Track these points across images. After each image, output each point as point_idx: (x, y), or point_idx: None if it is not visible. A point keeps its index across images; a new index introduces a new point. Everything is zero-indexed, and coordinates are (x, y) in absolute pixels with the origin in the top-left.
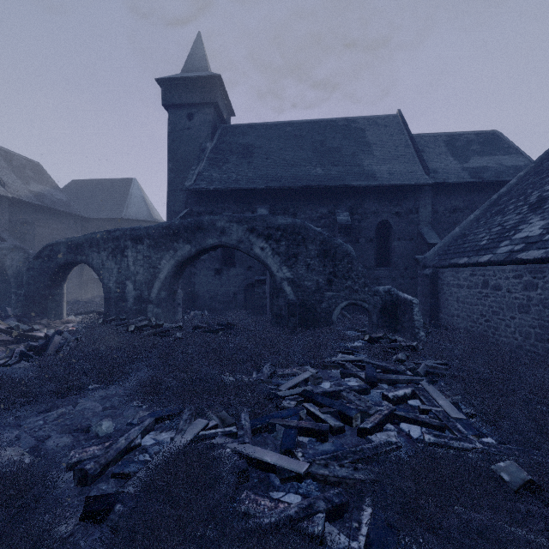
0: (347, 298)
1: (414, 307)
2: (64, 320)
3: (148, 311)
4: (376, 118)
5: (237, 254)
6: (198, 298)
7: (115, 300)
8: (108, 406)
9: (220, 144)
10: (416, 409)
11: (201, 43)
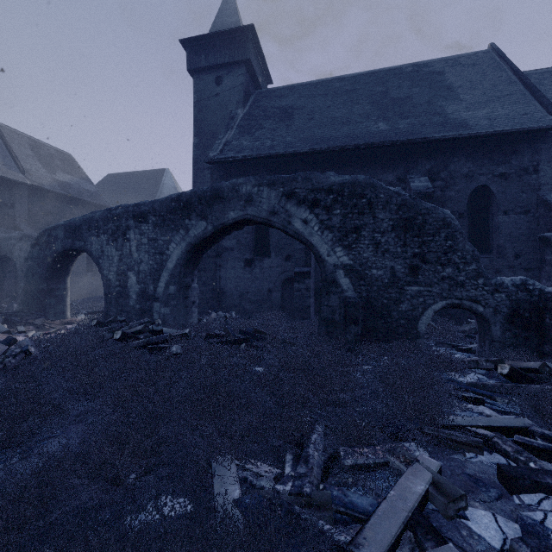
0: (445, 297)
1: None
2: (67, 320)
3: (154, 311)
4: (457, 58)
5: (272, 240)
6: (225, 296)
7: (115, 296)
8: None
9: (253, 110)
10: None
11: None
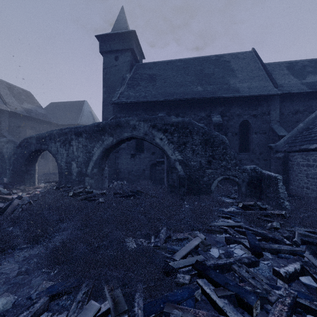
0: (222, 174)
1: (279, 182)
2: (36, 186)
3: (86, 182)
4: (237, 54)
5: (145, 144)
6: (120, 173)
7: (65, 174)
8: (23, 270)
9: (134, 75)
10: (311, 289)
11: (123, 13)
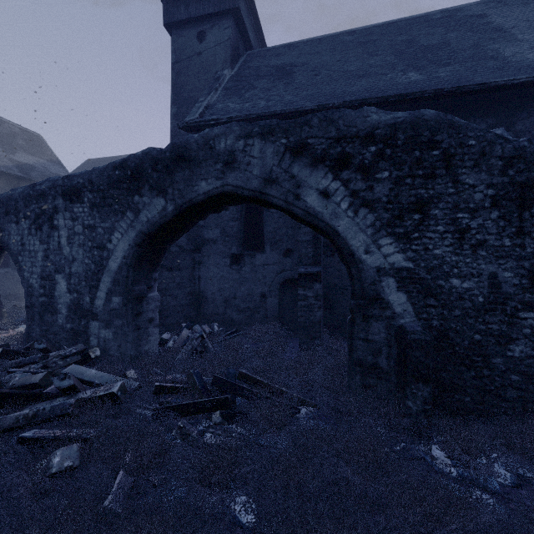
0: None
1: None
2: None
3: (91, 334)
4: None
5: (266, 229)
6: (205, 302)
7: (39, 310)
8: None
9: (242, 71)
10: None
11: None
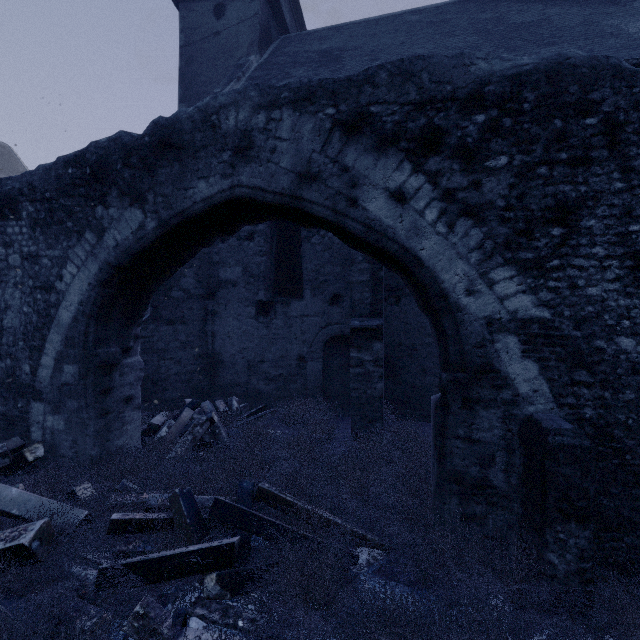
0: None
1: None
2: None
3: (33, 423)
4: None
5: (306, 266)
6: (221, 368)
7: None
8: None
9: (275, 57)
10: None
11: None
